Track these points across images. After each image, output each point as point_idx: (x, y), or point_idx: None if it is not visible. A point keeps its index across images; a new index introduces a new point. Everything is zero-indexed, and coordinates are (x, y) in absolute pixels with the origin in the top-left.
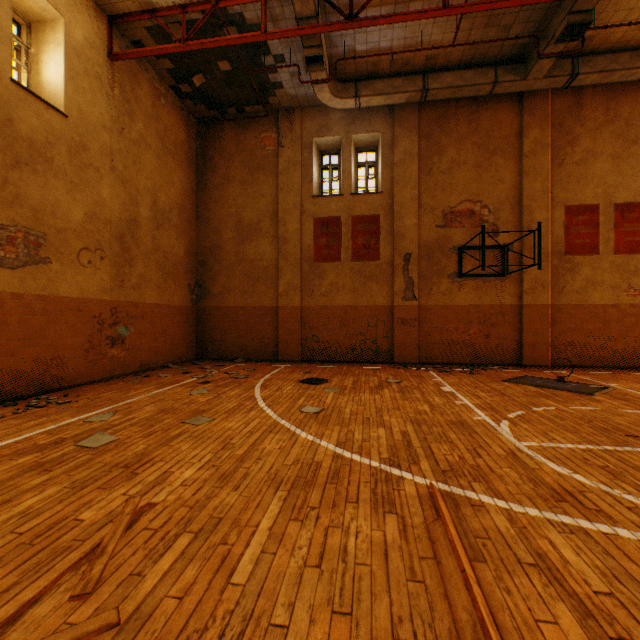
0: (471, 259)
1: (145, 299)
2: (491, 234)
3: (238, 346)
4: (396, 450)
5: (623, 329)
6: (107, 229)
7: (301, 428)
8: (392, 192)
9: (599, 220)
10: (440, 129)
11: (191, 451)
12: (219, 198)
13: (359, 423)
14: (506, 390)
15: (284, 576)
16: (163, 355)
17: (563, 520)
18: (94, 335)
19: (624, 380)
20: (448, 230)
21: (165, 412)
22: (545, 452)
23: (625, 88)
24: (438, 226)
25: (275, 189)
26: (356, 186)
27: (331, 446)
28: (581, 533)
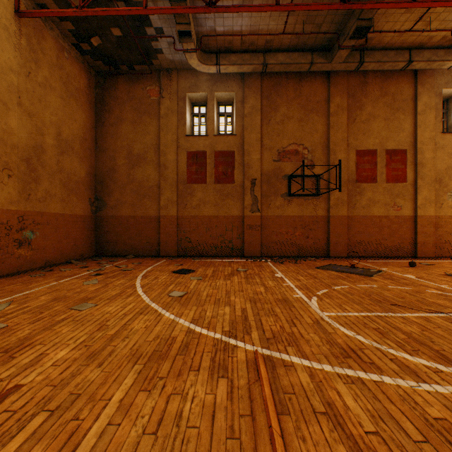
0: (296, 184)
1: (50, 209)
2: (309, 167)
3: (129, 246)
4: (235, 324)
5: (391, 232)
6: (14, 152)
7: (166, 309)
8: (243, 135)
9: (377, 160)
10: (276, 93)
11: (70, 333)
12: (114, 133)
13: (212, 303)
14: (317, 274)
15: (123, 446)
16: (66, 253)
17: (347, 373)
18: (2, 238)
19: (391, 265)
20: (281, 163)
21: (57, 300)
22: (339, 319)
23: (392, 74)
24: (274, 160)
25: (158, 129)
26: (218, 130)
27: (187, 323)
28: (359, 382)
